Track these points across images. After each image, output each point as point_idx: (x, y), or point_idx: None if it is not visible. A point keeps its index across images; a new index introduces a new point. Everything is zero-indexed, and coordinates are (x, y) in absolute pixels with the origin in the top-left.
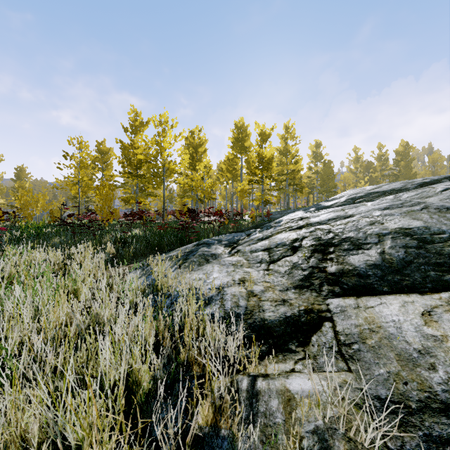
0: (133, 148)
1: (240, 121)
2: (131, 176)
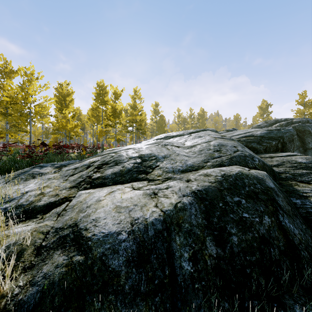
0: (3, 90)
1: (101, 82)
2: (0, 114)
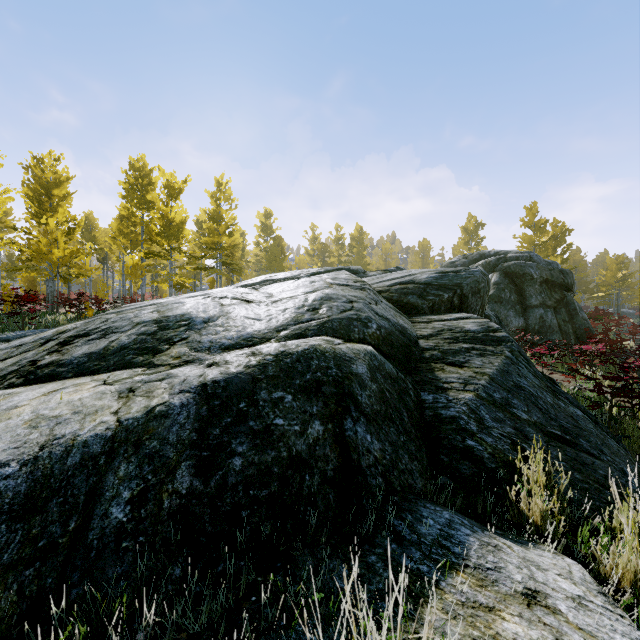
0: None
1: (139, 160)
2: None
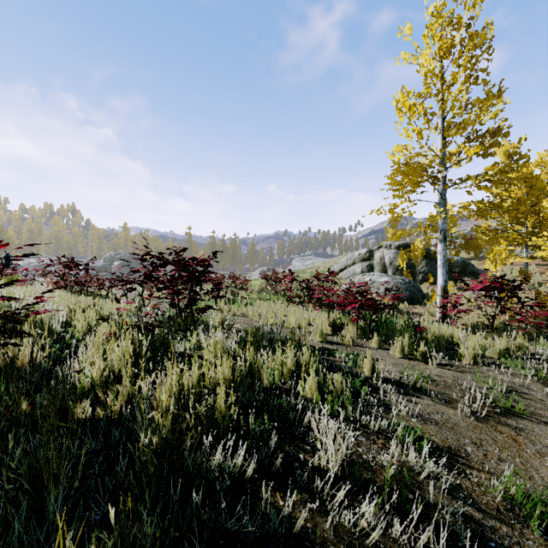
0: None
1: None
2: None
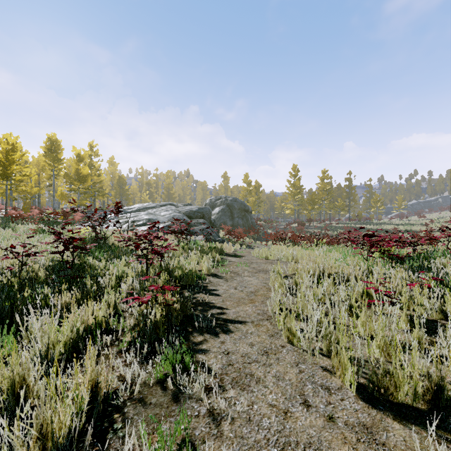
0: None
1: (53, 136)
2: None
